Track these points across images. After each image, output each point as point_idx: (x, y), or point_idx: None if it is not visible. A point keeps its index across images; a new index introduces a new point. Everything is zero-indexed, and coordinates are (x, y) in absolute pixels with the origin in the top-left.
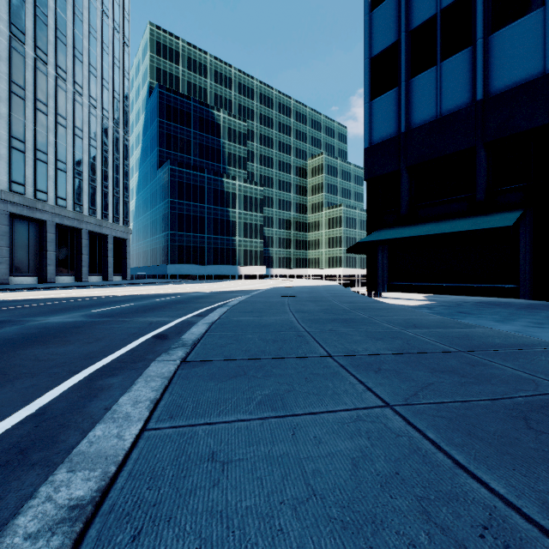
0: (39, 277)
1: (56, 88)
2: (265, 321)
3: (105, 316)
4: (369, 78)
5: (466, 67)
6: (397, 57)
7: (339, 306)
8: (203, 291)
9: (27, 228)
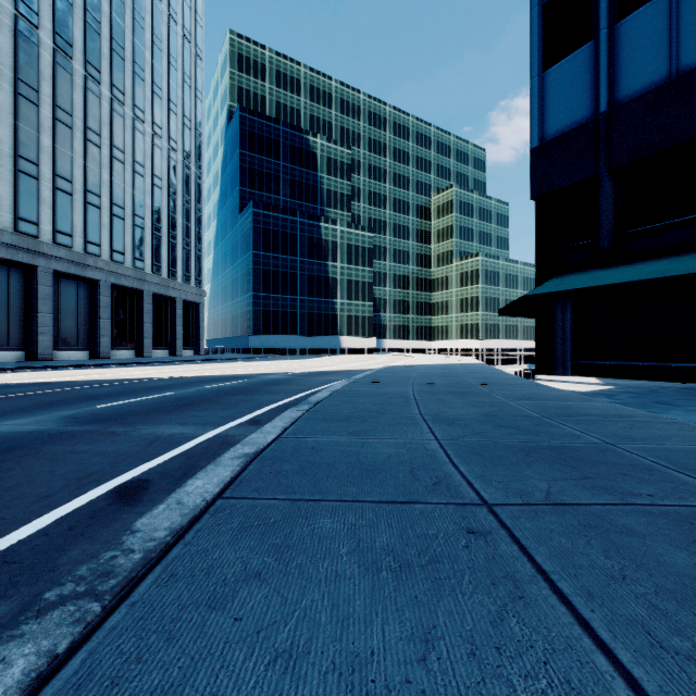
0: (91, 351)
1: (111, 114)
2: (372, 450)
3: (97, 419)
4: (540, 36)
5: None
6: None
7: (512, 407)
8: (287, 371)
9: (76, 290)
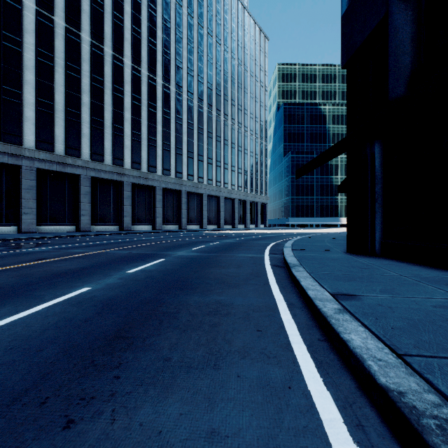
0: (232, 225)
1: (238, 134)
2: (324, 236)
3: (280, 235)
4: None
5: None
6: None
7: None
8: (310, 232)
9: (228, 203)
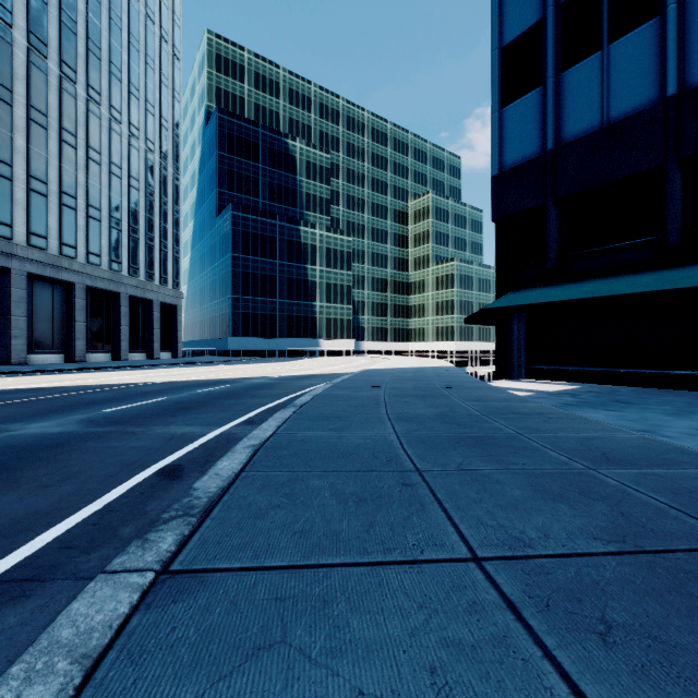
0: (66, 355)
1: (87, 114)
2: (347, 441)
3: (111, 421)
4: (498, 77)
5: (649, 48)
6: (541, 43)
7: (462, 408)
8: (269, 375)
9: (50, 293)
